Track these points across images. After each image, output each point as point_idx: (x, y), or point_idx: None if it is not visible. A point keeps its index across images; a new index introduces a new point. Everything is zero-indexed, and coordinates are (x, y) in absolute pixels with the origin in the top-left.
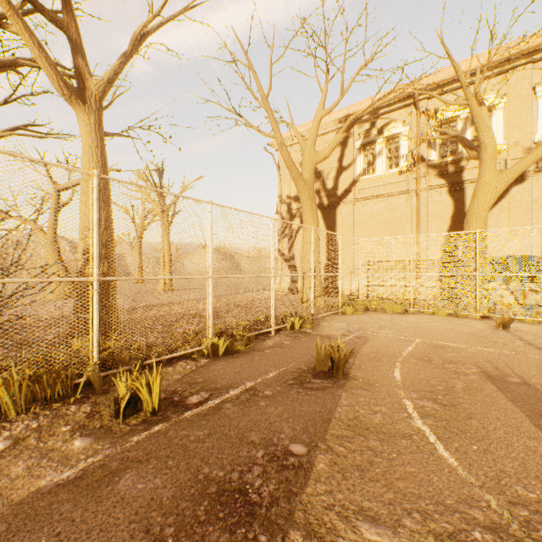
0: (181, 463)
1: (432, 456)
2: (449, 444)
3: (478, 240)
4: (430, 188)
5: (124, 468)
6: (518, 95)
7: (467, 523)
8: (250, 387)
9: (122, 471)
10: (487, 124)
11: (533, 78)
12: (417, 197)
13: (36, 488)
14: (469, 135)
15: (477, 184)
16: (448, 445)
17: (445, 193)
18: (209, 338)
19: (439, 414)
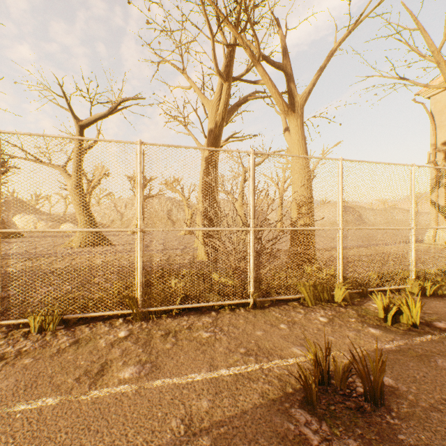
0: None
1: None
2: None
3: None
4: None
5: (430, 355)
6: None
7: None
8: None
9: (430, 356)
10: None
11: None
12: None
13: (375, 347)
14: None
15: None
16: None
17: None
18: (412, 279)
19: None
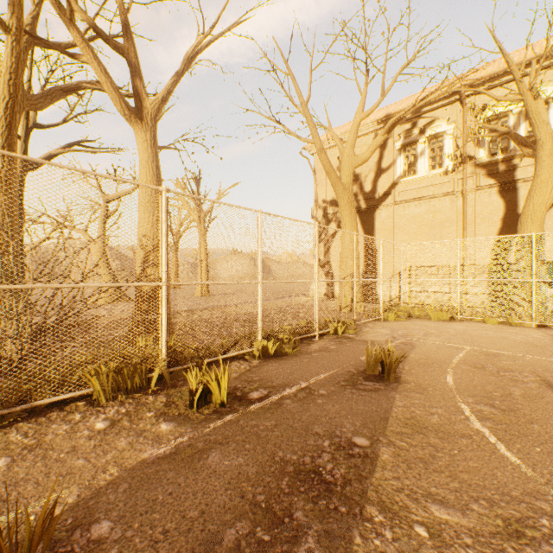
0: (257, 447)
1: (494, 454)
2: (510, 445)
3: (534, 243)
4: (478, 188)
5: (209, 448)
6: None
7: (533, 512)
8: (304, 386)
9: (208, 450)
10: (544, 120)
11: None
12: (464, 199)
13: (142, 458)
14: (523, 130)
15: (532, 183)
16: (509, 446)
17: (495, 193)
18: (259, 340)
19: (498, 418)
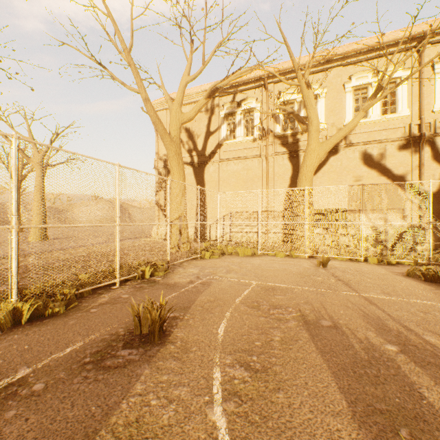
0: None
1: None
2: None
3: (307, 195)
4: (276, 154)
5: None
6: (334, 88)
7: None
8: (18, 379)
9: None
10: (313, 104)
11: (343, 77)
12: (267, 161)
13: None
14: (303, 115)
15: (306, 150)
16: None
17: (287, 159)
18: (11, 302)
19: (247, 389)
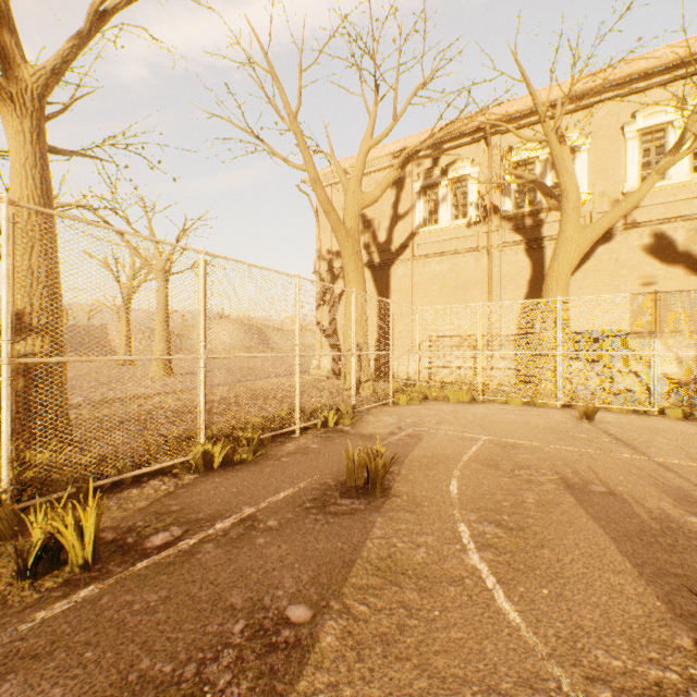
0: (107, 654)
1: (488, 609)
2: (512, 589)
3: (559, 310)
4: (504, 245)
5: (4, 673)
6: (605, 135)
7: None
8: (248, 515)
9: None
10: (569, 168)
11: (621, 116)
12: (489, 256)
13: None
14: (549, 181)
15: (557, 240)
16: (511, 591)
17: (522, 252)
18: (200, 444)
19: (503, 543)
